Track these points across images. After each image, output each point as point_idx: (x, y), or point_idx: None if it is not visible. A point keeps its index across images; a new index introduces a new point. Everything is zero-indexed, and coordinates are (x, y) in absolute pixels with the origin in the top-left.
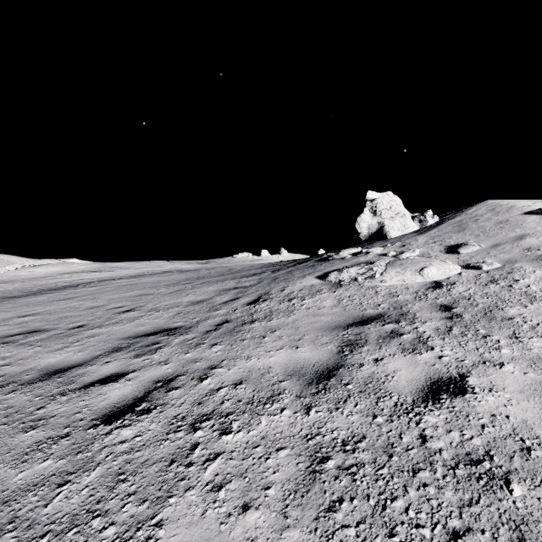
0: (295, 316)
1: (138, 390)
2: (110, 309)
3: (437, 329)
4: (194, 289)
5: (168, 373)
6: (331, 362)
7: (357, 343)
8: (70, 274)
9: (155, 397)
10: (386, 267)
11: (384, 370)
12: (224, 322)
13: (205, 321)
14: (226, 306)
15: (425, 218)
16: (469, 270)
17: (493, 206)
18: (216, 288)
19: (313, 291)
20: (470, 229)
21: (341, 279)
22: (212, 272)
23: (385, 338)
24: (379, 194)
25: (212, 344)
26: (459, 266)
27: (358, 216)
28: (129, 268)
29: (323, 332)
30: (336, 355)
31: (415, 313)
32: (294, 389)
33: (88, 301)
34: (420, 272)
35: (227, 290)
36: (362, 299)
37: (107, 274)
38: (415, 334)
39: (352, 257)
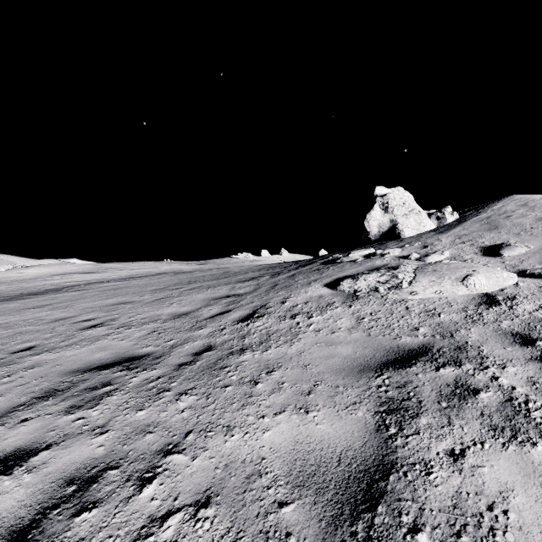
0: (301, 343)
1: (29, 505)
2: (77, 322)
3: (532, 381)
4: (181, 296)
5: (96, 457)
6: (370, 455)
7: (406, 407)
8: (61, 276)
9: (47, 531)
10: (415, 274)
11: (480, 488)
12: (206, 349)
13: (181, 346)
14: (212, 324)
15: (444, 215)
16: (527, 279)
17: (523, 201)
18: (205, 296)
19: (322, 305)
20: (504, 226)
21: (357, 288)
22: (207, 275)
23: (451, 398)
24: (389, 189)
25: (180, 392)
26: (514, 273)
27: (367, 213)
28: (124, 269)
29: (345, 378)
30: (375, 435)
31: (479, 347)
32: (307, 536)
33: (59, 310)
34: (463, 281)
35: (217, 299)
36: (389, 318)
37: (99, 276)
38: (499, 391)
39: (365, 259)
